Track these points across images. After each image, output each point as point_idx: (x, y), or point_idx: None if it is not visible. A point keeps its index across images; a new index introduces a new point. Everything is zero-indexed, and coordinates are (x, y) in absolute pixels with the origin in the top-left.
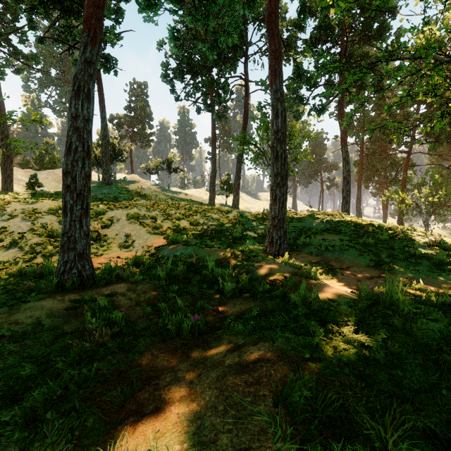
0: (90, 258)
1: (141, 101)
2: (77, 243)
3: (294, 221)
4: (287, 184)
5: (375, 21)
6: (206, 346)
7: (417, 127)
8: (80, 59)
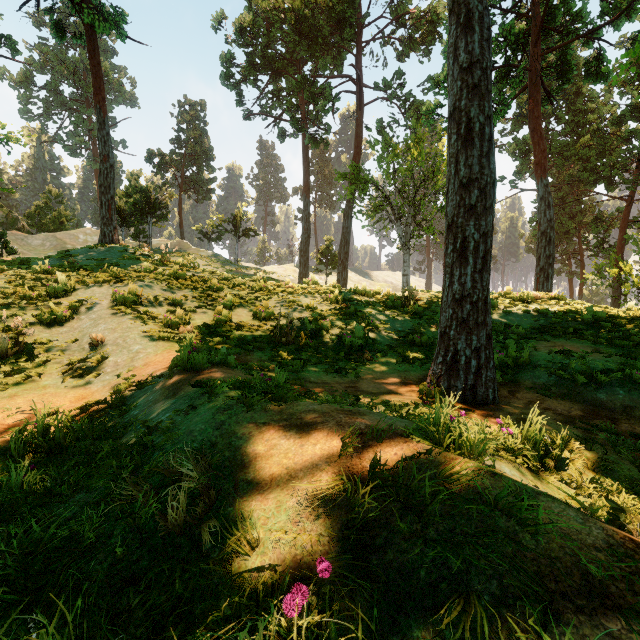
0: None
1: (195, 129)
2: None
3: None
4: (493, 209)
5: None
6: None
7: None
8: None
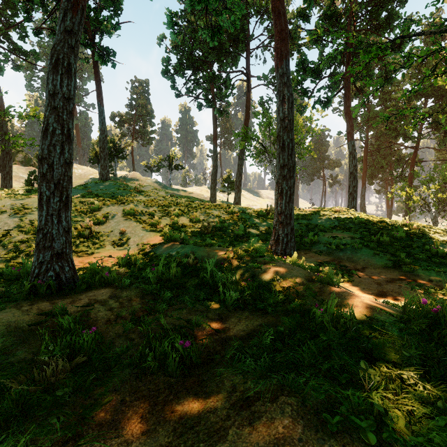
0: (71, 258)
1: (142, 98)
2: (55, 241)
3: (299, 218)
4: (294, 176)
5: (384, 9)
6: (199, 390)
7: (424, 121)
8: (59, 28)
